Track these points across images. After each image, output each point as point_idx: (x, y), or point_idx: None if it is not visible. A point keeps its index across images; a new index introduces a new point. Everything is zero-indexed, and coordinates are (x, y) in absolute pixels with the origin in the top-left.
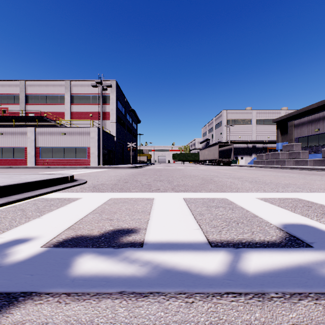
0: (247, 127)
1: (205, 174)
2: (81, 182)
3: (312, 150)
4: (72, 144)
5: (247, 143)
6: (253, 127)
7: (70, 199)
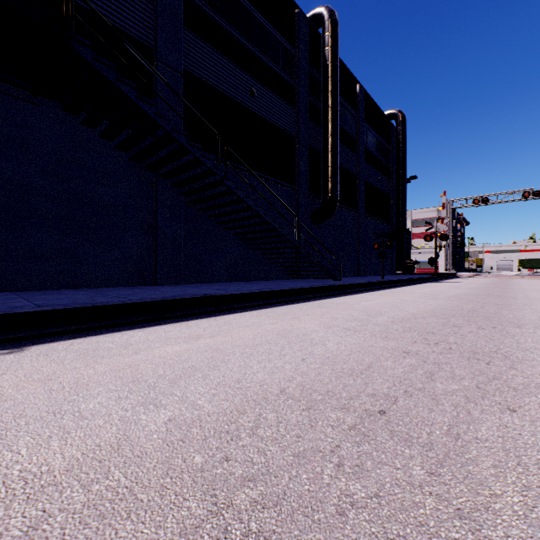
0: None
1: None
2: None
3: None
4: (425, 259)
5: None
6: None
7: None
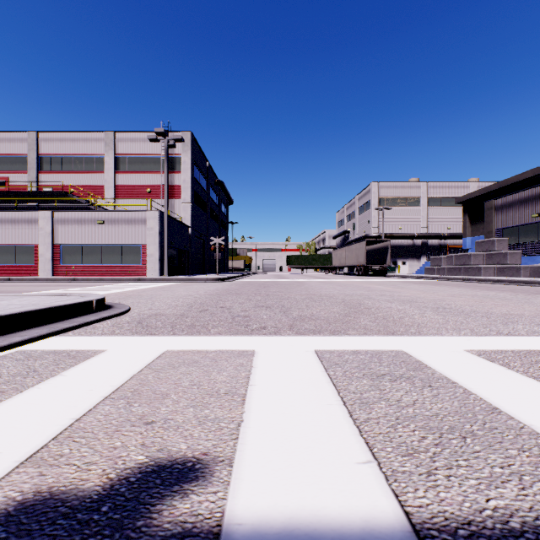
0: (412, 211)
1: (347, 293)
2: (117, 311)
3: (528, 249)
4: (115, 240)
5: (413, 239)
6: (422, 210)
7: (80, 354)
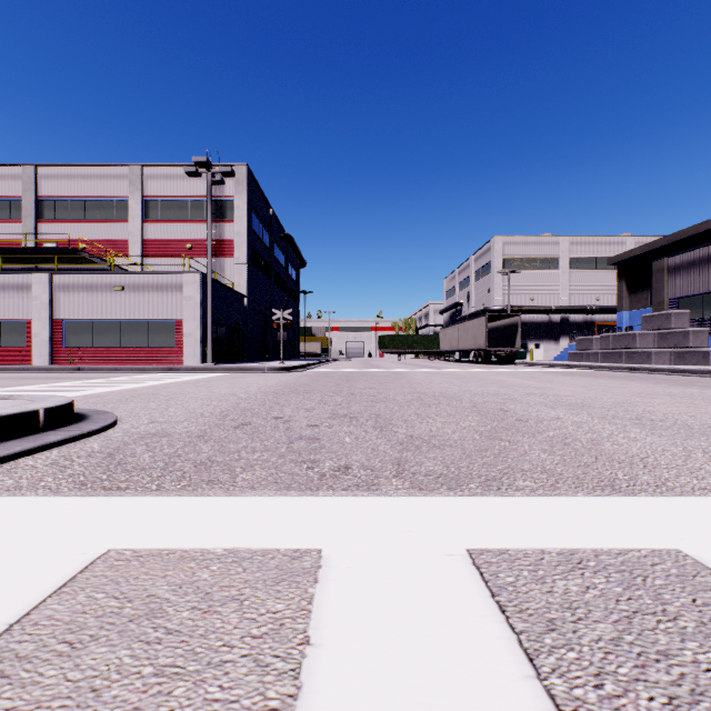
0: (548, 276)
1: (474, 390)
2: (83, 430)
3: None
4: (140, 314)
5: (549, 313)
6: (562, 275)
7: None
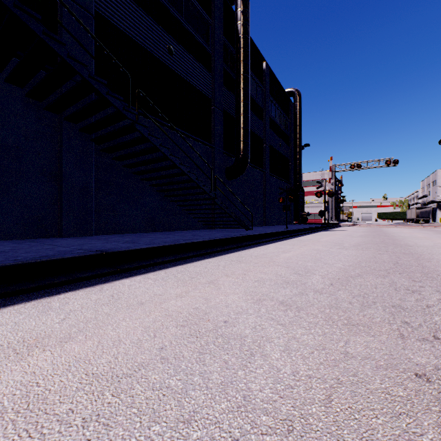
0: None
1: None
2: None
3: None
4: (313, 212)
5: None
6: None
7: None
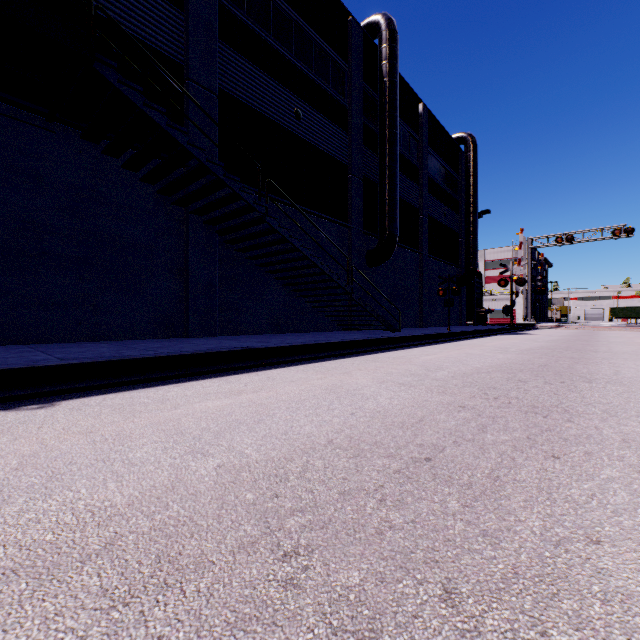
0: None
1: None
2: None
3: None
4: (500, 308)
5: None
6: None
7: None
